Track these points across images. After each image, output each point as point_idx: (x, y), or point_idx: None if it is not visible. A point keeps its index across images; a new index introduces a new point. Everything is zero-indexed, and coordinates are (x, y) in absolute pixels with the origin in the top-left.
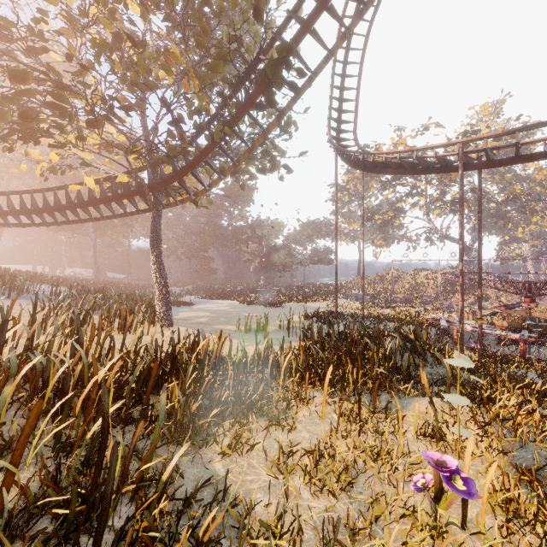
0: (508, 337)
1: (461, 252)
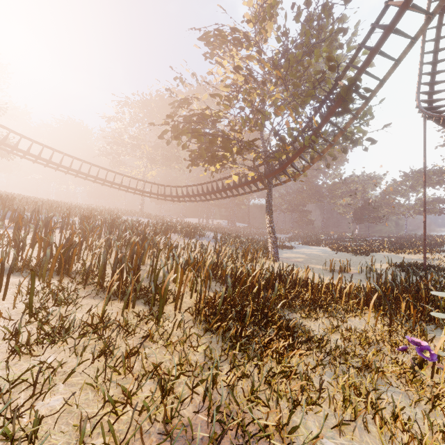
0: None
1: None
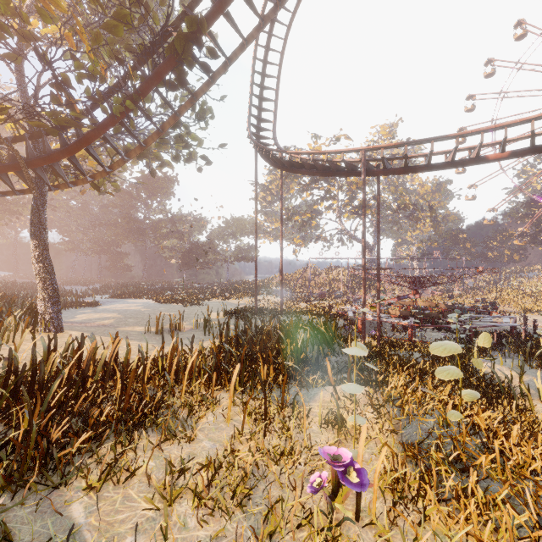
0: (400, 323)
1: (364, 249)
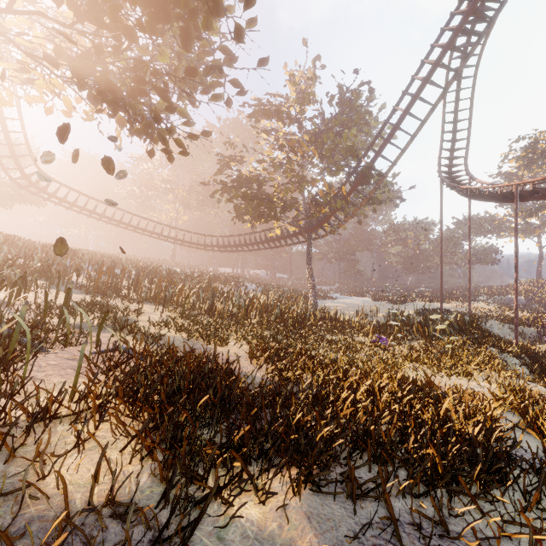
0: None
1: (515, 265)
